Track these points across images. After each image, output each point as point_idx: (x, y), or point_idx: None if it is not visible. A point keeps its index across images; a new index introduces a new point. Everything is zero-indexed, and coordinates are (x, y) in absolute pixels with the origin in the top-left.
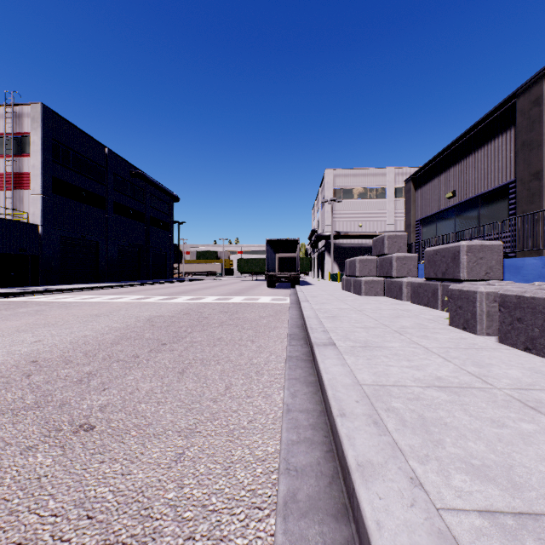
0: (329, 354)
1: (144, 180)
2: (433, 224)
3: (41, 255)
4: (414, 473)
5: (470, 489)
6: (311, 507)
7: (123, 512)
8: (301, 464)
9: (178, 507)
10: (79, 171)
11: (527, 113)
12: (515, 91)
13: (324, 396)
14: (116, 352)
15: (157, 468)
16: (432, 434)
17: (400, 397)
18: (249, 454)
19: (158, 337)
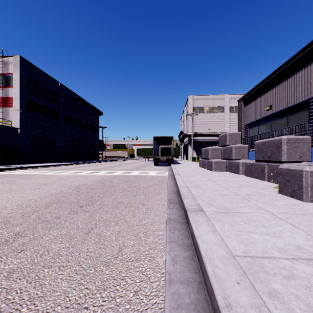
0: (200, 220)
1: (82, 102)
2: (256, 126)
3: (19, 146)
4: None
5: None
6: None
7: None
8: None
9: None
10: (43, 96)
11: None
12: None
13: (202, 266)
14: (45, 213)
15: None
16: None
17: (276, 274)
18: None
19: (79, 201)
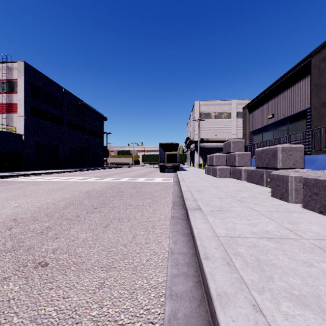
0: (197, 216)
1: (86, 107)
2: (260, 134)
3: (23, 153)
4: (255, 301)
5: (293, 313)
6: (186, 323)
7: (61, 325)
8: (179, 291)
9: (98, 321)
10: (47, 102)
11: (318, 66)
12: (311, 53)
13: (195, 243)
14: (65, 213)
15: (86, 293)
16: (265, 272)
17: (243, 245)
18: (146, 283)
19: (92, 204)
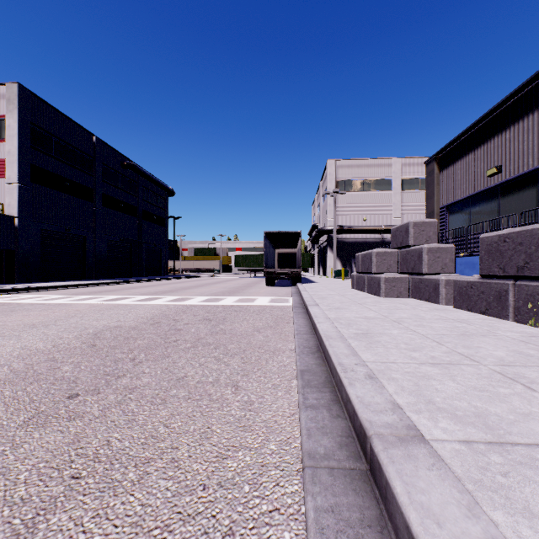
0: (444, 509)
1: (136, 171)
2: (466, 210)
3: (17, 250)
4: None
5: None
6: None
7: None
8: None
9: None
10: (63, 160)
11: None
12: None
13: None
14: None
15: None
16: None
17: None
18: None
19: (78, 375)
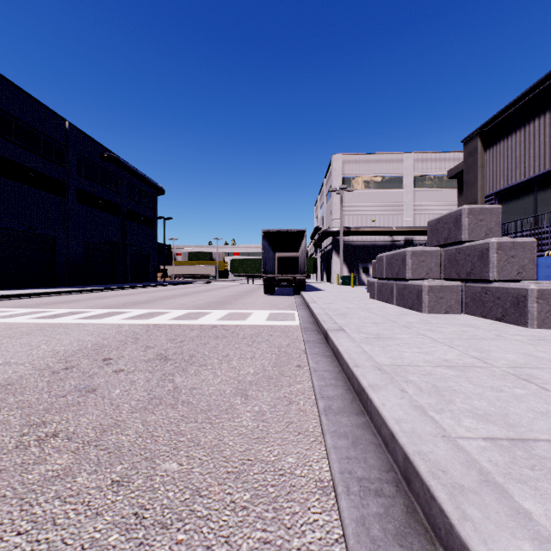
0: None
1: (118, 165)
2: (528, 196)
3: None
4: None
5: None
6: None
7: None
8: None
9: None
10: (26, 146)
11: None
12: None
13: None
14: None
15: None
16: None
17: None
18: None
19: None
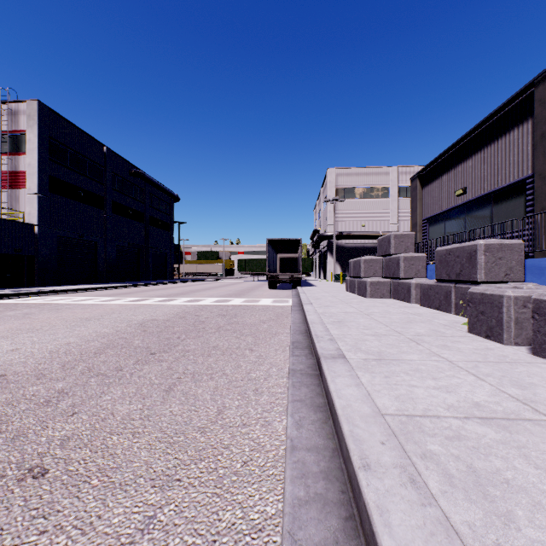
0: (339, 370)
1: (143, 179)
2: (441, 223)
3: (37, 256)
4: None
5: None
6: None
7: None
8: (312, 543)
9: None
10: (77, 170)
11: None
12: (534, 79)
13: (338, 429)
14: (98, 363)
15: (115, 544)
16: (494, 502)
17: (436, 434)
18: (242, 518)
19: (148, 345)
